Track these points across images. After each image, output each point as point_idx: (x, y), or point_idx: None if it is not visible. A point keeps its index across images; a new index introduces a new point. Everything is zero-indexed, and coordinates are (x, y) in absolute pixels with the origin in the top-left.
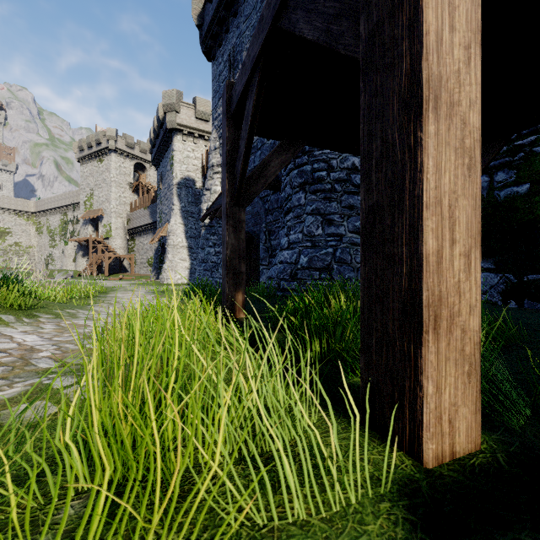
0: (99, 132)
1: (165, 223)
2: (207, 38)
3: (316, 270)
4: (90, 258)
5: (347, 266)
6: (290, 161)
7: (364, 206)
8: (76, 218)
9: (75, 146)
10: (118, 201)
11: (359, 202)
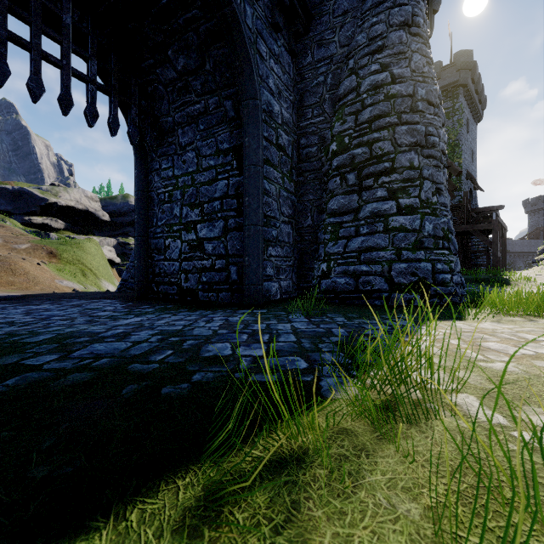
0: None
1: None
2: None
3: None
4: None
5: None
6: None
7: None
8: None
9: None
10: None
11: None
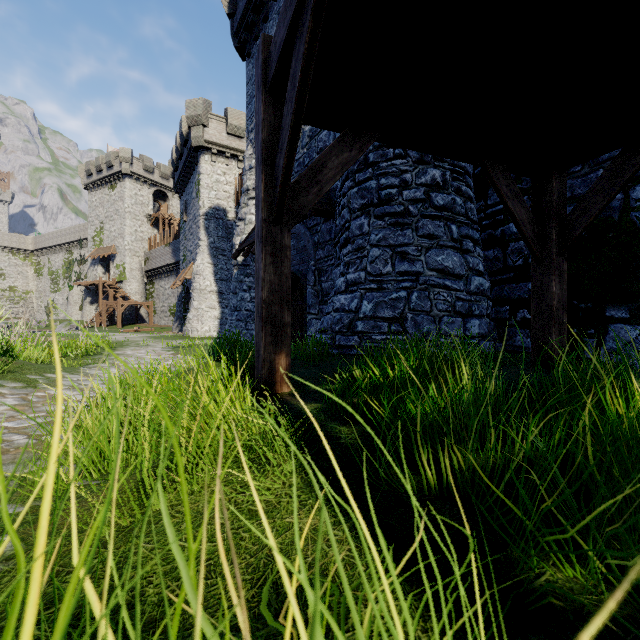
0: (110, 152)
1: (190, 262)
2: (241, 29)
3: (384, 320)
4: (100, 306)
5: (425, 315)
6: (348, 177)
7: None
8: (83, 258)
9: (81, 170)
10: (134, 236)
11: (442, 230)
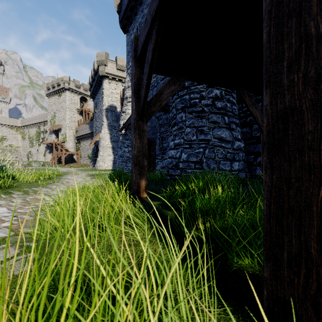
0: (59, 78)
1: (98, 133)
2: (123, 19)
3: (192, 162)
4: (54, 154)
5: (212, 160)
6: (175, 93)
7: (271, 111)
8: (45, 130)
9: (45, 87)
10: (70, 119)
11: (220, 119)
